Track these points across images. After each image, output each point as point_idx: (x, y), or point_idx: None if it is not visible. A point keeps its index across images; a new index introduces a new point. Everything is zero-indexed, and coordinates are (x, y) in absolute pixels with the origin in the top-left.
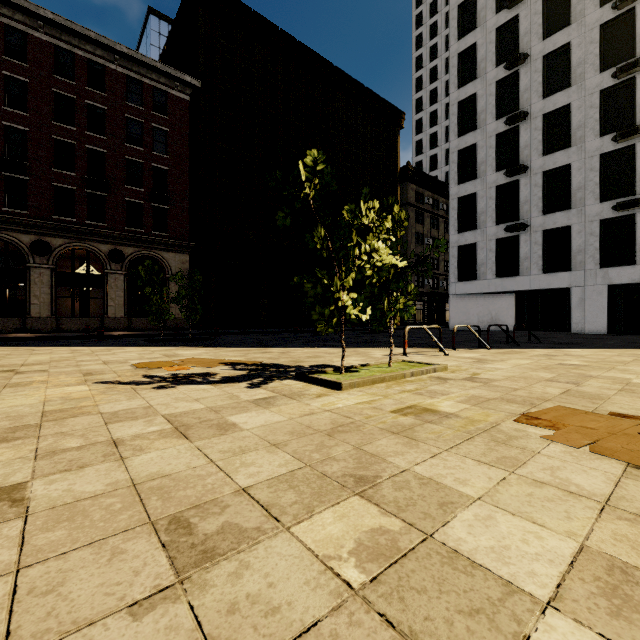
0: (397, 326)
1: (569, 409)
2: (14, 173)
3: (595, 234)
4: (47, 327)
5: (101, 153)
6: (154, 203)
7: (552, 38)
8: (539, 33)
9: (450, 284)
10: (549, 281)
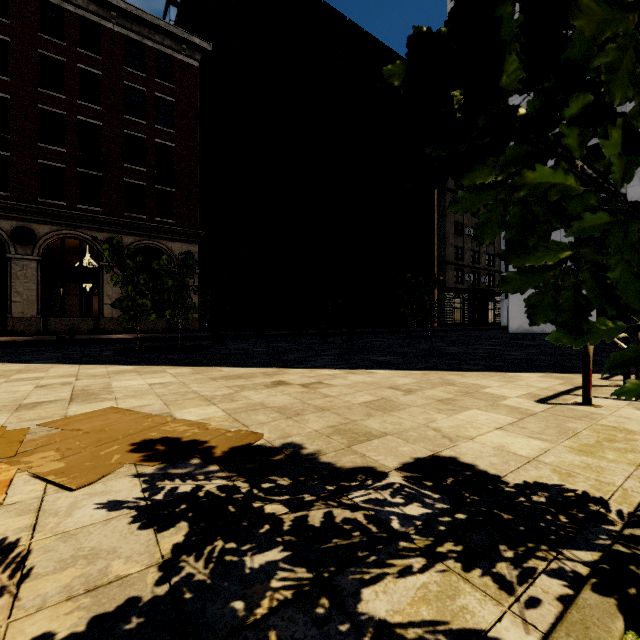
0: (434, 327)
1: None
2: None
3: None
4: (31, 329)
5: (96, 126)
6: (158, 185)
7: None
8: None
9: None
10: None
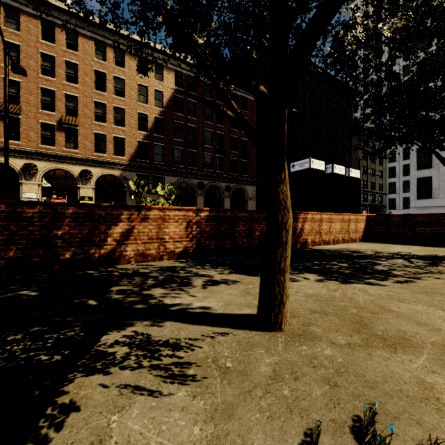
0: None
1: None
2: (191, 149)
3: None
4: None
5: (221, 134)
6: (241, 159)
7: None
8: None
9: (411, 201)
10: None
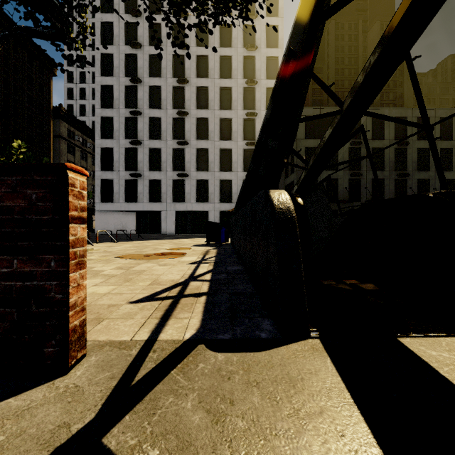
0: None
1: (132, 254)
2: None
3: (171, 186)
4: None
5: None
6: None
7: (153, 79)
8: (147, 72)
9: (96, 203)
10: (152, 207)
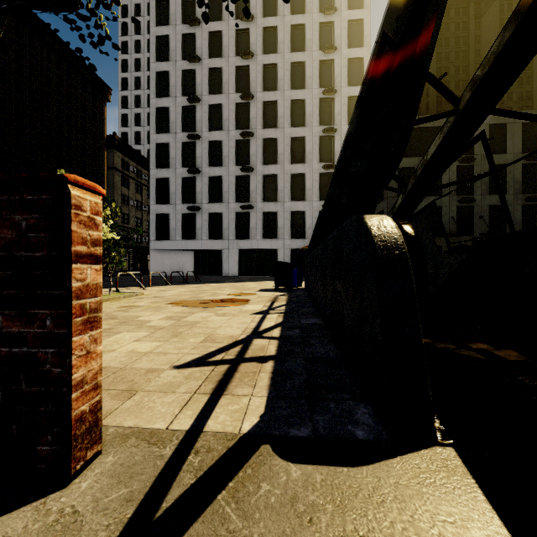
0: None
1: (186, 300)
2: None
3: (233, 220)
4: None
5: None
6: None
7: (213, 96)
8: (207, 89)
9: (151, 241)
10: (212, 245)
